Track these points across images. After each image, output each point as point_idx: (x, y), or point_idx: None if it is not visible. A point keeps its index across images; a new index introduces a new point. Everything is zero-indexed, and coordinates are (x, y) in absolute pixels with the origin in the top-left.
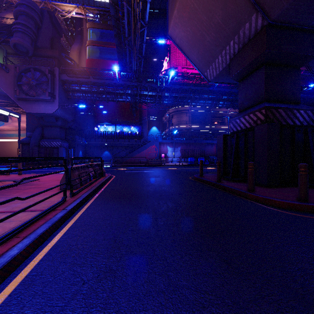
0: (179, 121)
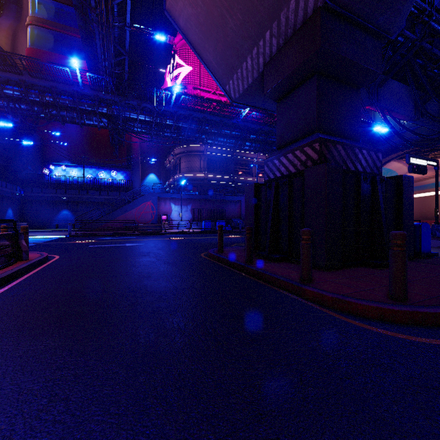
0: (189, 168)
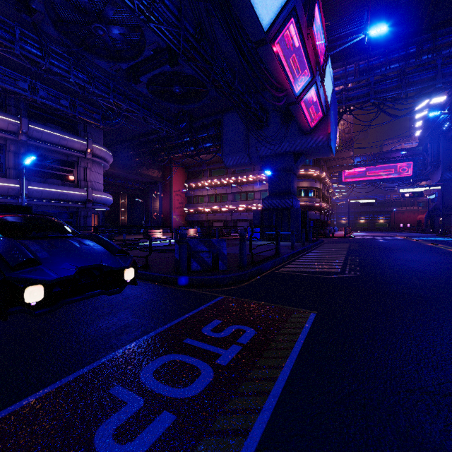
0: None
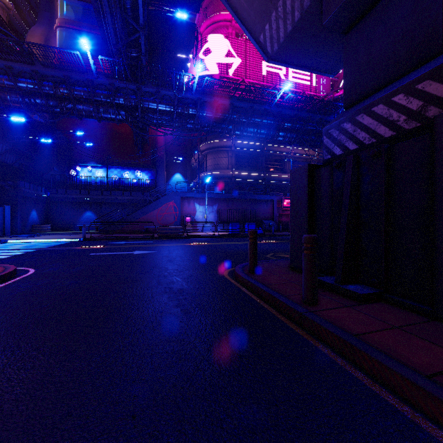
0: (216, 165)
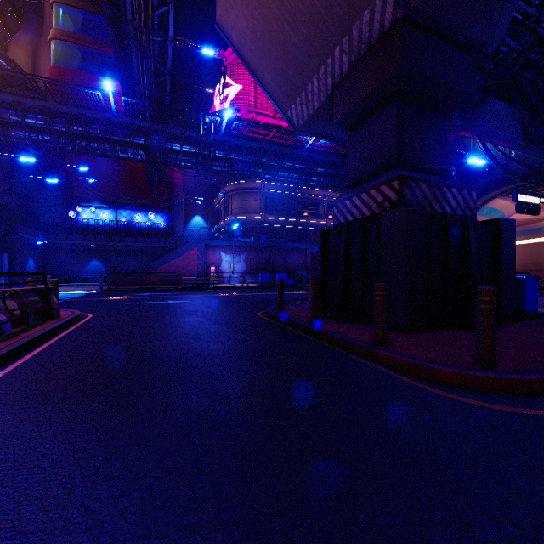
0: (243, 208)
